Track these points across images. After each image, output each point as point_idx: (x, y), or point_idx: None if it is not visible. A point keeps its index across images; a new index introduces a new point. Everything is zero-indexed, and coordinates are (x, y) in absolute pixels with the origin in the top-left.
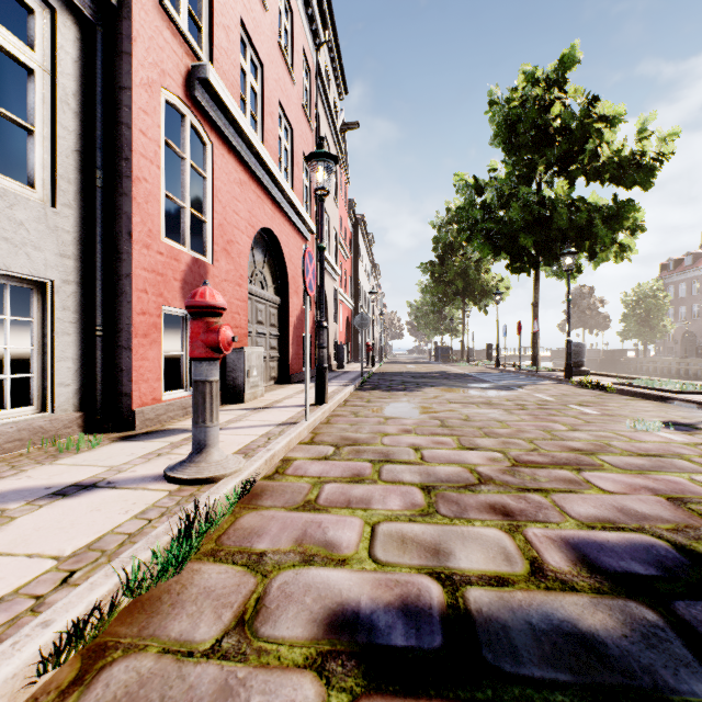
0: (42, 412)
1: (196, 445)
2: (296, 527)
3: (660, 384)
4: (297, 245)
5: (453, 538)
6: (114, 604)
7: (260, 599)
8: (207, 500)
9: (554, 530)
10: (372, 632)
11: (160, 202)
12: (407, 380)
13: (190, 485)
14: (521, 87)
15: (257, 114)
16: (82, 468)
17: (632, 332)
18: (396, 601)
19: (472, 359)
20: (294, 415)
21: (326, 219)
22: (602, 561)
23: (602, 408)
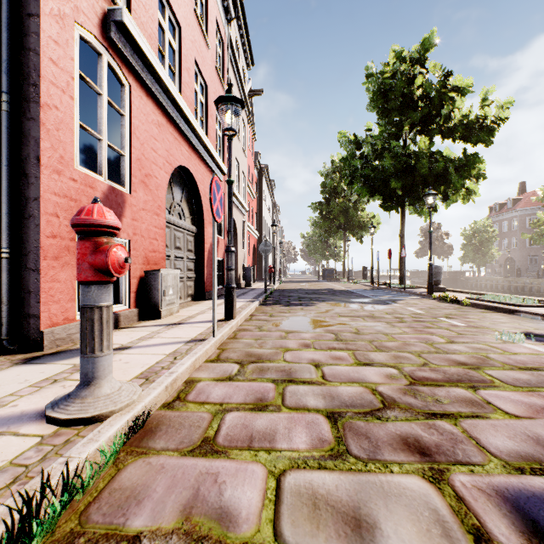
0: None
1: (83, 377)
2: (187, 483)
3: (505, 299)
4: None
5: (373, 495)
6: None
7: None
8: (80, 454)
9: (482, 476)
10: None
11: (73, 131)
12: (302, 295)
13: (70, 426)
14: (392, 62)
15: (174, 68)
16: None
17: (469, 258)
18: None
19: (351, 278)
20: (204, 331)
21: (236, 165)
22: None
23: (466, 320)
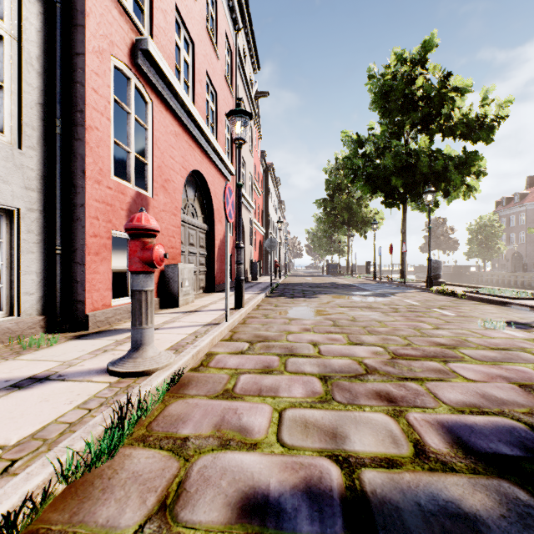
0: (10, 316)
1: (134, 344)
2: (216, 413)
3: (500, 292)
4: (221, 184)
5: (348, 422)
6: (47, 493)
7: (181, 483)
8: (141, 391)
9: (431, 414)
10: (280, 515)
11: (109, 147)
12: (306, 289)
13: (128, 377)
14: (393, 64)
15: (189, 81)
16: (39, 363)
17: (475, 253)
18: (301, 484)
19: (355, 273)
20: (217, 317)
21: (243, 165)
22: (474, 442)
23: (457, 311)
